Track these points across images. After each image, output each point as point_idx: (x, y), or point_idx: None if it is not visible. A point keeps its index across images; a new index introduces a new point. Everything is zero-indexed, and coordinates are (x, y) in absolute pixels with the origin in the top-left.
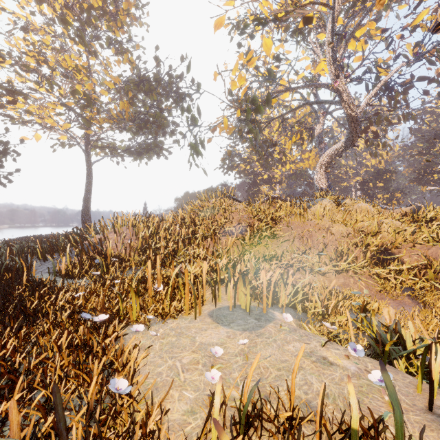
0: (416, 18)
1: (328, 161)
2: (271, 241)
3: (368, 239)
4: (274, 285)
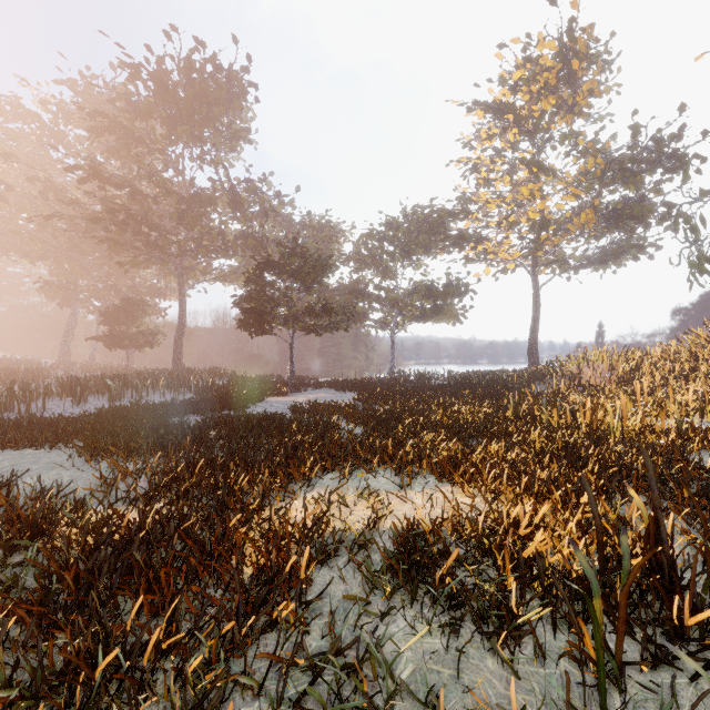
0: None
1: None
2: None
3: None
4: None
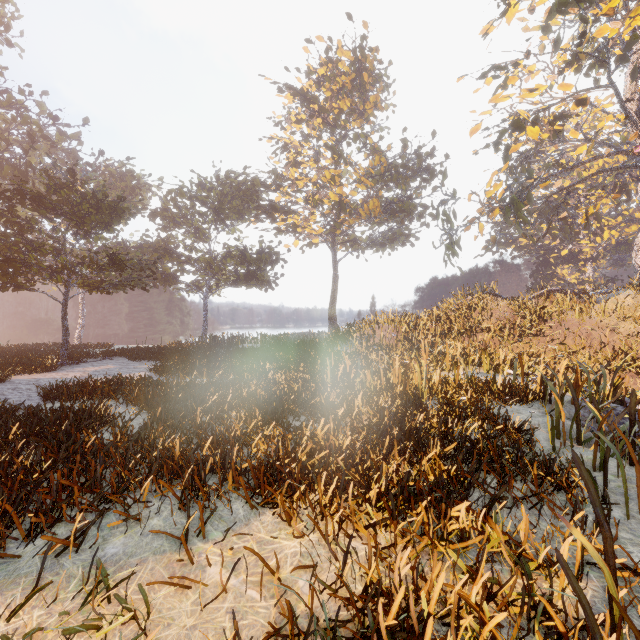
0: None
1: None
2: (535, 339)
3: None
4: (511, 362)
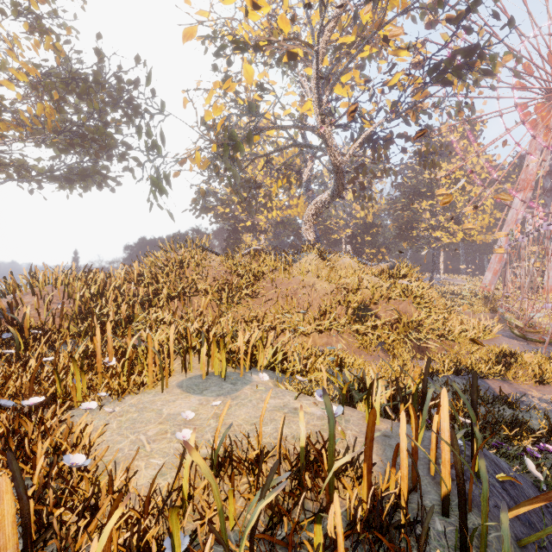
0: (392, 79)
1: (315, 212)
2: (252, 301)
3: (349, 296)
4: (253, 347)
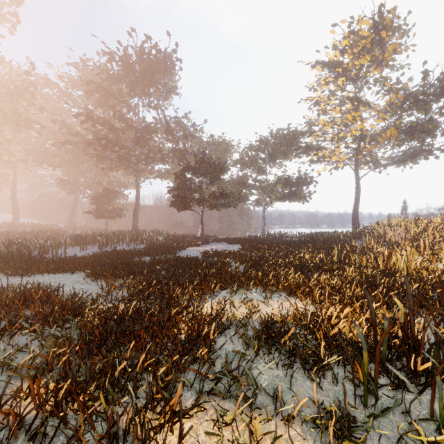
0: None
1: None
2: None
3: None
4: None
